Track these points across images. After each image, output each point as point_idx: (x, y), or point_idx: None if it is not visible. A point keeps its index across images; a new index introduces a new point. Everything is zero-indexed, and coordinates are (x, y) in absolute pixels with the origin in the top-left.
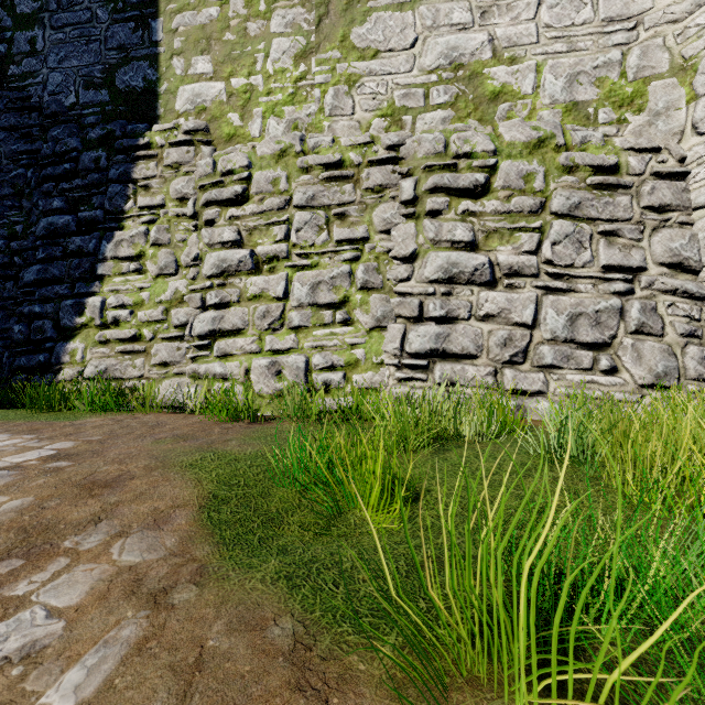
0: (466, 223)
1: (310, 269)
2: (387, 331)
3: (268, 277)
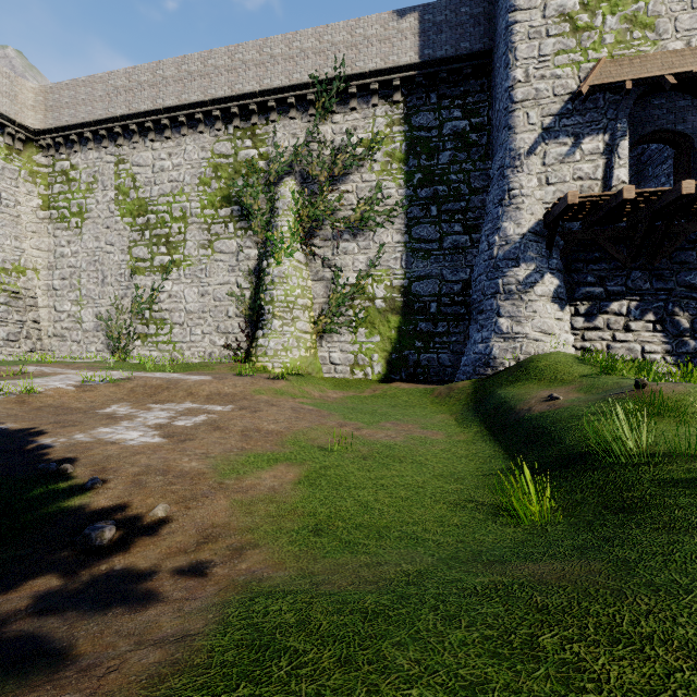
0: None
1: None
2: None
3: None
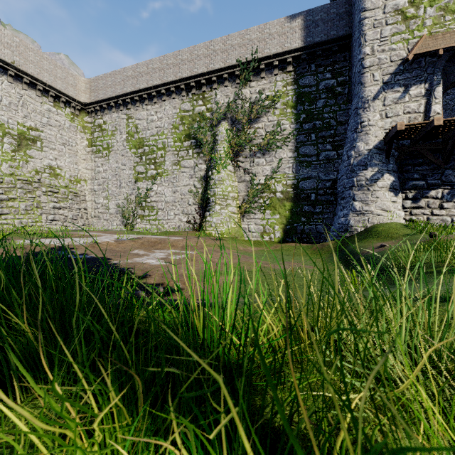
0: (56, 198)
1: (23, 202)
2: (42, 216)
3: (13, 203)
